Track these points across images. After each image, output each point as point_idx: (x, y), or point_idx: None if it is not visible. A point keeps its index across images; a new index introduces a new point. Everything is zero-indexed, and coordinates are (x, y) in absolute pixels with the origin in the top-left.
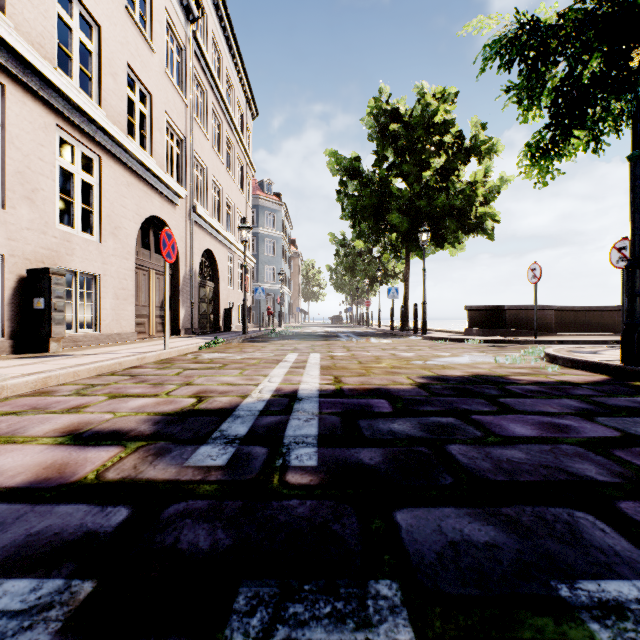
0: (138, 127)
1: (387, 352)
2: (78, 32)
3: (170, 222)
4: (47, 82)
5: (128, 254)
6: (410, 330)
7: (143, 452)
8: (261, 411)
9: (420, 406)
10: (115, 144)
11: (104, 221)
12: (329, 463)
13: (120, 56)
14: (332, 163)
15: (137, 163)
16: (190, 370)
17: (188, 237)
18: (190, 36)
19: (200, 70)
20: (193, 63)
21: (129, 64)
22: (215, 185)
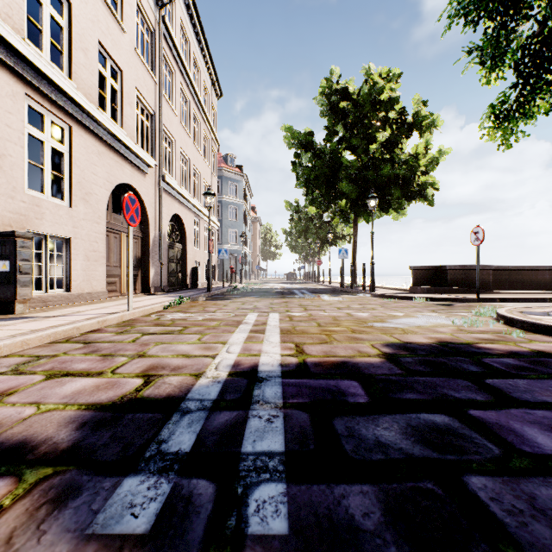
0: (109, 100)
1: (343, 312)
2: (48, 7)
3: (140, 189)
4: (14, 51)
5: (99, 218)
6: (358, 287)
7: (38, 495)
8: (214, 401)
9: (400, 392)
10: (85, 115)
11: (75, 187)
12: (306, 527)
13: (91, 33)
14: (288, 137)
15: (108, 133)
16: (148, 335)
17: (157, 203)
18: (159, 20)
19: (169, 52)
20: (162, 45)
21: (100, 41)
22: (183, 157)
